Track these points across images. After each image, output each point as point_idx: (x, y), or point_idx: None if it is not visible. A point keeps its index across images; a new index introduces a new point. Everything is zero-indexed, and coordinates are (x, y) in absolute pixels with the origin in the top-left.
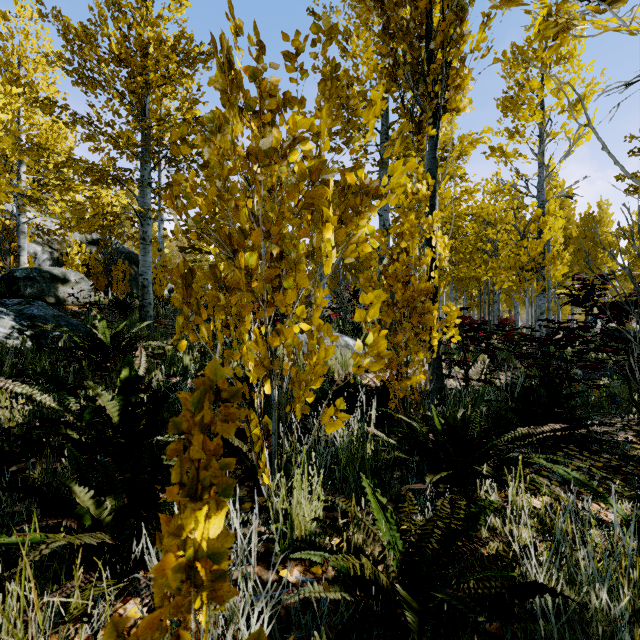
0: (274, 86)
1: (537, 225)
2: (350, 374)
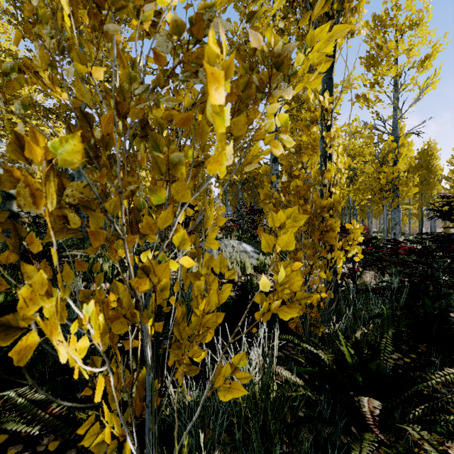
0: None
1: (394, 155)
2: (248, 276)
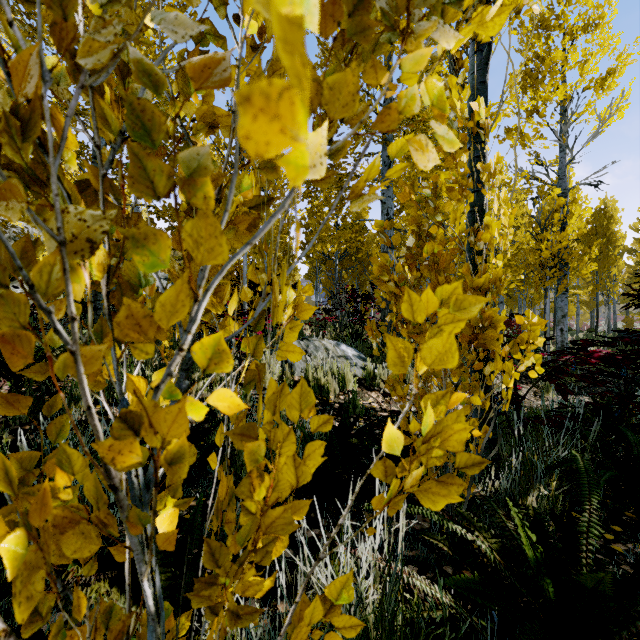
0: None
1: (561, 215)
2: (349, 395)
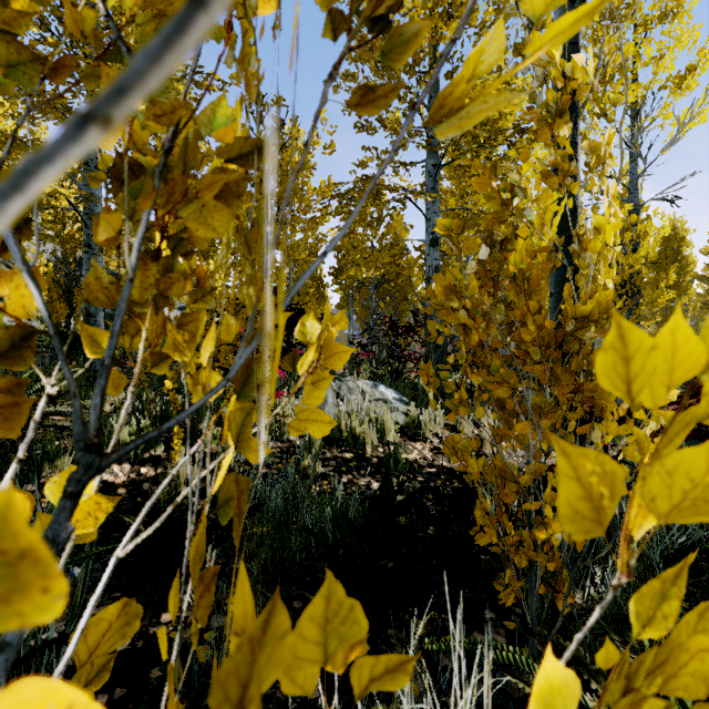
0: None
1: (634, 235)
2: (390, 448)
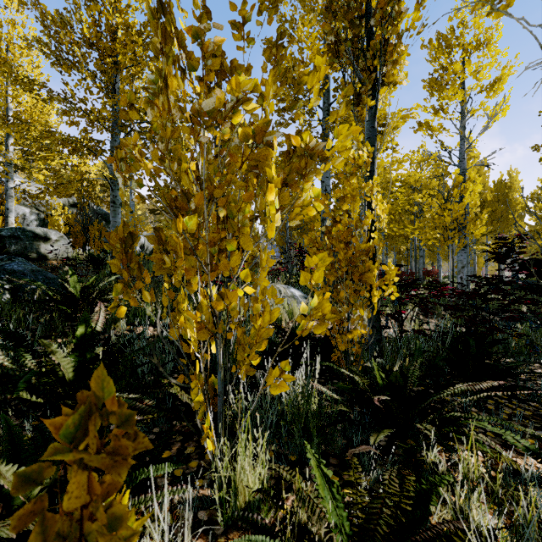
0: (217, 46)
1: (459, 190)
2: (296, 322)
